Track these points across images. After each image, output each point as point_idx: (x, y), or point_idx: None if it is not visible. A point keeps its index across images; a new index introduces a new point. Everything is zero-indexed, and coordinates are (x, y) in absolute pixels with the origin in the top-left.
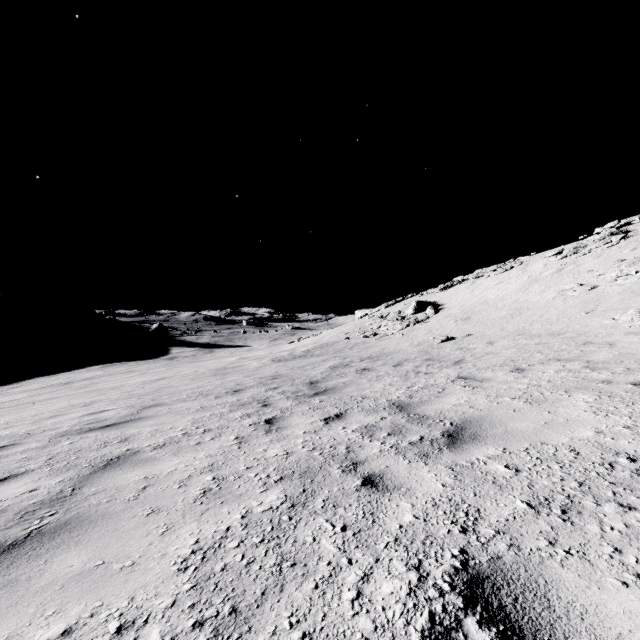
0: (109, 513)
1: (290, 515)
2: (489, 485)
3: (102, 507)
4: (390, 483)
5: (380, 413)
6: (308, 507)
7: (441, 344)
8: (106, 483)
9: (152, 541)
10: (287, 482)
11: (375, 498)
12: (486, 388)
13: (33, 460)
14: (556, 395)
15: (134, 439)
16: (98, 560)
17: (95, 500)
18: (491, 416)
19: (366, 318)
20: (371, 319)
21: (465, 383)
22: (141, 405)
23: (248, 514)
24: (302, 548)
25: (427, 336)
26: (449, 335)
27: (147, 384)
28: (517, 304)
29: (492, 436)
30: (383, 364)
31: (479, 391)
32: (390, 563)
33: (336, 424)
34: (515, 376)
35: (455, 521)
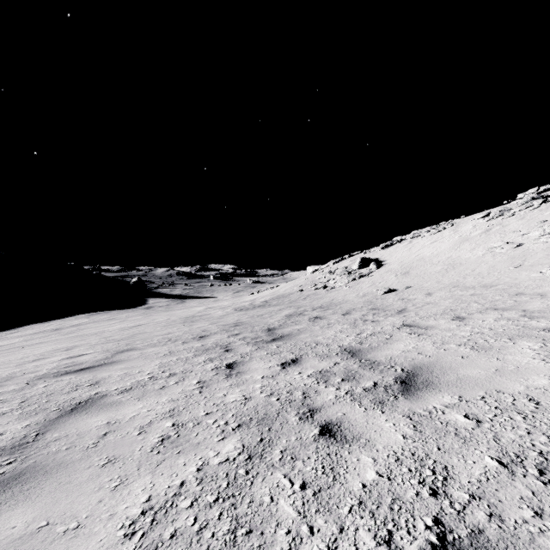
0: (65, 462)
1: (247, 468)
2: (452, 437)
3: (60, 455)
4: (348, 433)
5: (333, 358)
6: (265, 459)
7: (384, 295)
8: (69, 428)
9: (102, 497)
10: (245, 430)
11: (334, 450)
12: (431, 335)
13: (7, 403)
14: (501, 342)
15: (104, 382)
16: (43, 520)
17: (55, 447)
18: (440, 362)
19: (317, 273)
20: (321, 274)
21: (410, 330)
22: (116, 350)
23: (204, 466)
24: (259, 510)
25: (371, 288)
26: (391, 287)
27: (124, 330)
28: (450, 260)
29: (445, 383)
30: (333, 313)
31: (425, 338)
32: (356, 534)
33: (292, 369)
34: (457, 324)
35: (422, 481)
